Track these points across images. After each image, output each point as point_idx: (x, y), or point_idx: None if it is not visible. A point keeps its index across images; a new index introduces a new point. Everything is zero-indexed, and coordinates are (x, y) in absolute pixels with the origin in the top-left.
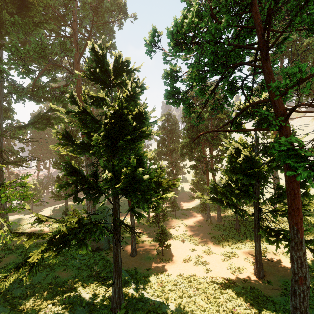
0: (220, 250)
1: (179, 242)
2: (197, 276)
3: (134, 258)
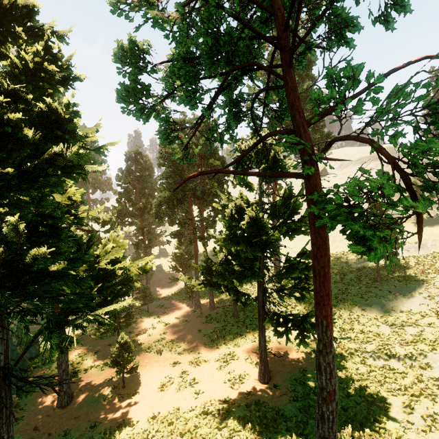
0: (214, 354)
1: (153, 356)
2: (182, 409)
3: (65, 410)
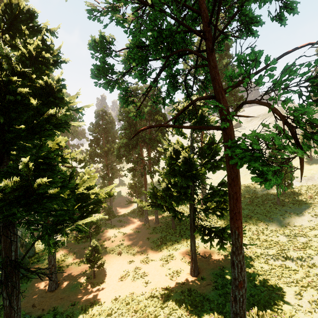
0: (158, 256)
1: (115, 256)
2: (135, 294)
3: (54, 293)
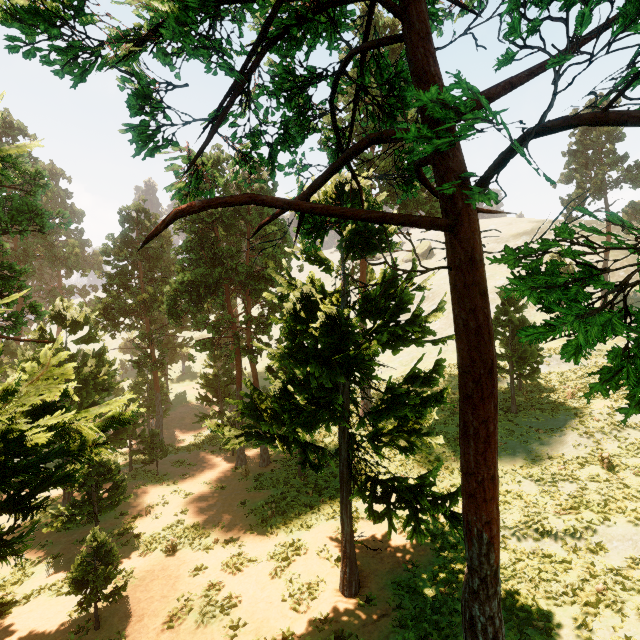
0: (267, 546)
1: (159, 557)
2: None
3: None
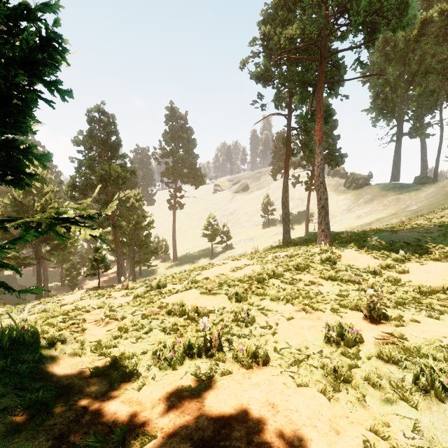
0: None
1: None
2: None
3: None
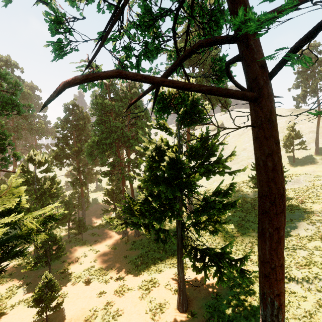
0: (138, 281)
1: (81, 285)
2: None
3: None
